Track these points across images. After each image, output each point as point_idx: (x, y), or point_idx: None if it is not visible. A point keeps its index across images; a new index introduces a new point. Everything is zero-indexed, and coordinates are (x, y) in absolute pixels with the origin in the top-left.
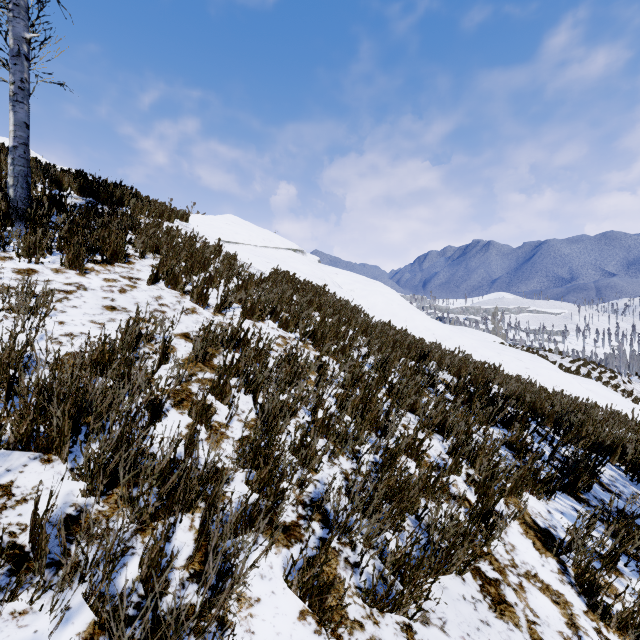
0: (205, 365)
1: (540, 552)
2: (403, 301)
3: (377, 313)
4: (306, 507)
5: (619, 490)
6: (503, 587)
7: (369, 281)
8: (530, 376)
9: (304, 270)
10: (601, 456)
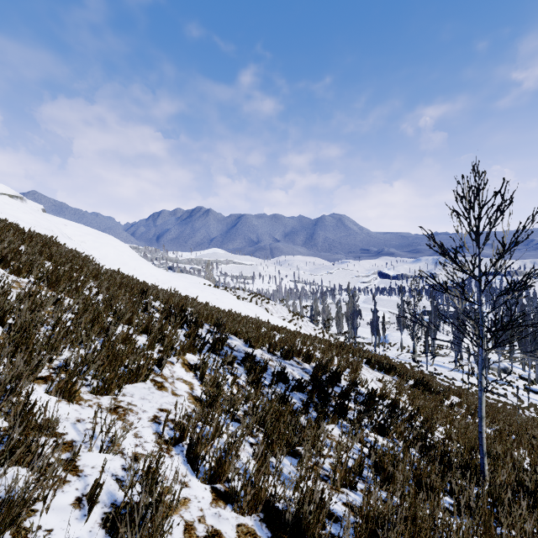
0: None
1: (187, 372)
2: (133, 253)
3: (109, 262)
4: (55, 369)
5: (238, 349)
6: (165, 383)
7: (101, 234)
8: (219, 304)
9: (26, 219)
10: (236, 337)
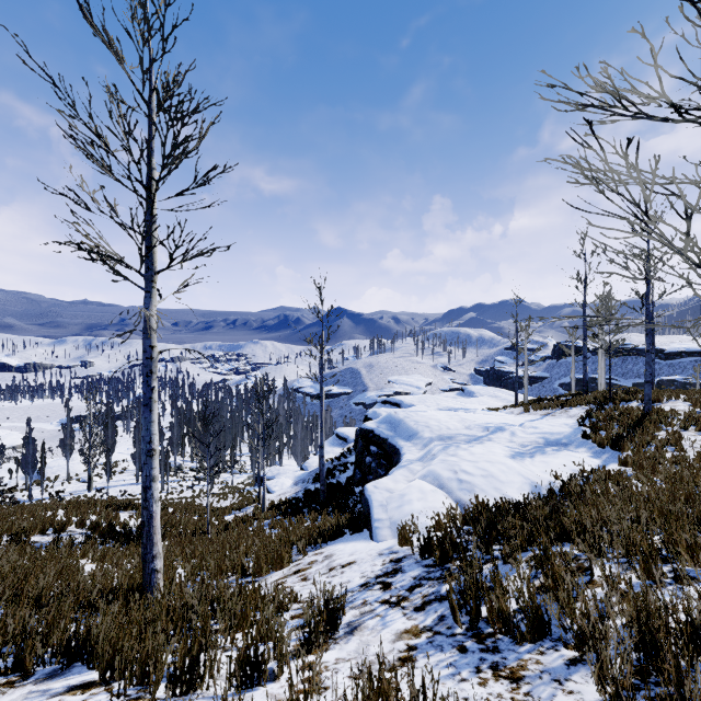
0: None
1: None
2: None
3: None
4: None
5: None
6: None
7: None
8: None
9: None
10: None
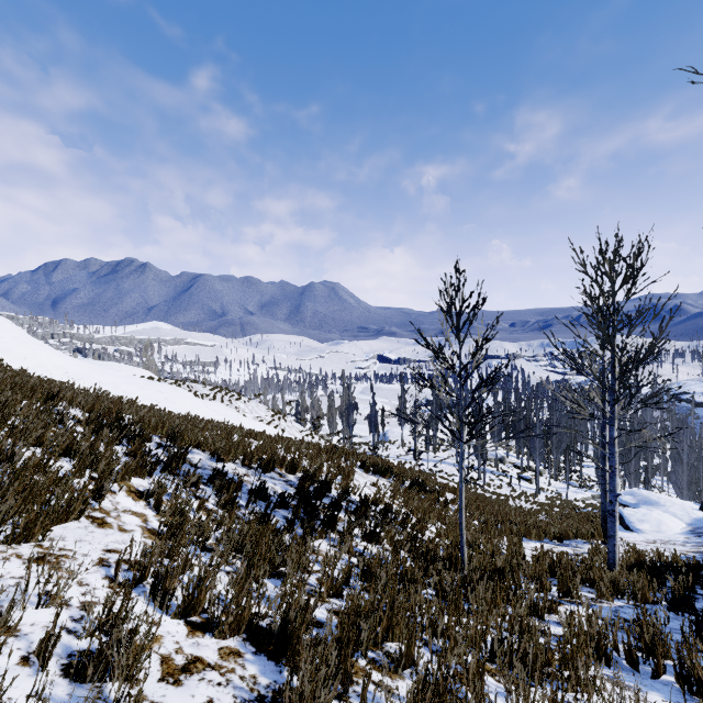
0: None
1: (136, 501)
2: (21, 333)
3: None
4: None
5: (202, 465)
6: (107, 518)
7: None
8: (169, 405)
9: None
10: (199, 449)
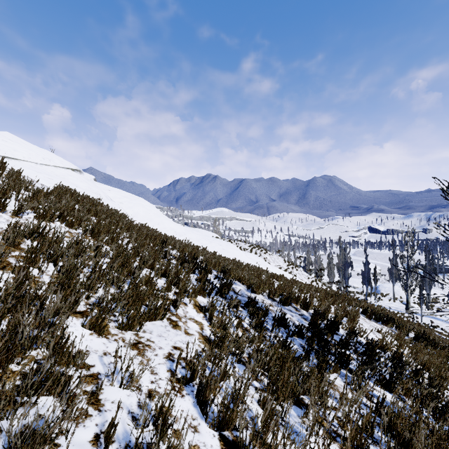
0: (15, 248)
1: (198, 312)
2: (157, 211)
3: (139, 219)
4: (91, 305)
5: (241, 293)
6: (179, 322)
7: (134, 197)
8: (224, 253)
9: (82, 186)
10: (240, 282)
